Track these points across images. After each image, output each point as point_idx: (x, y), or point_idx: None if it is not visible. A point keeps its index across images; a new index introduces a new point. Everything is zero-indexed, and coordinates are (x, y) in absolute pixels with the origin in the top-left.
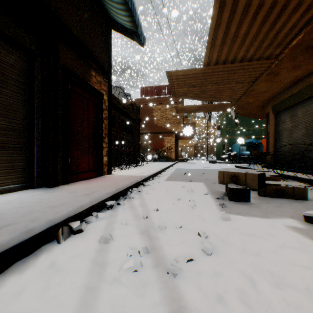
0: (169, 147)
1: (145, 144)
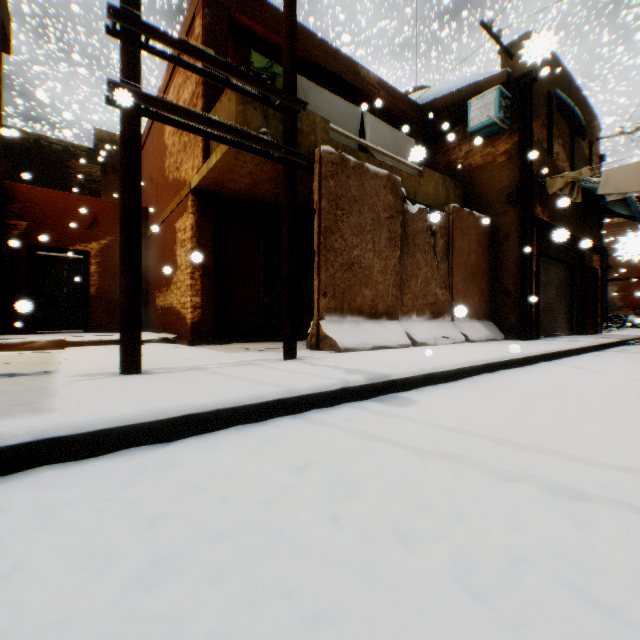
0: None
1: (607, 299)
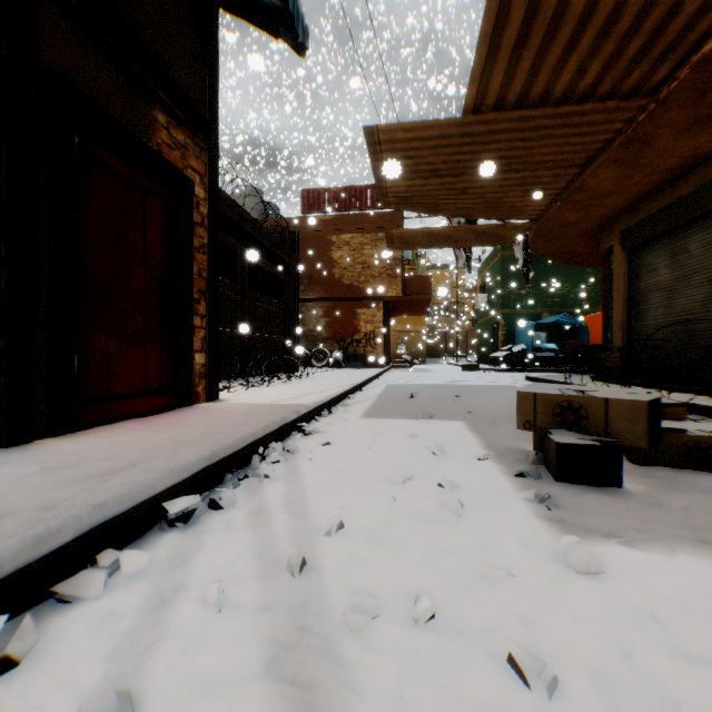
0: (370, 333)
1: (314, 326)
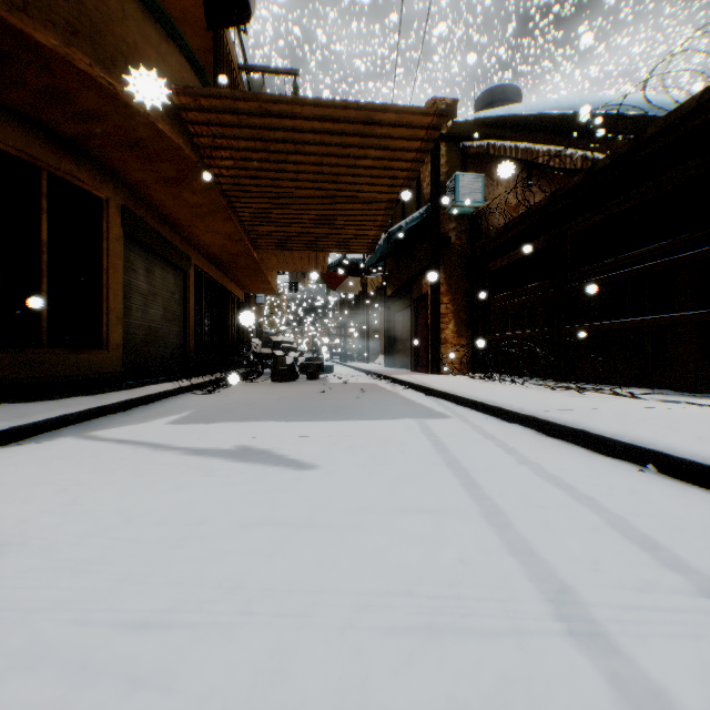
0: None
1: None
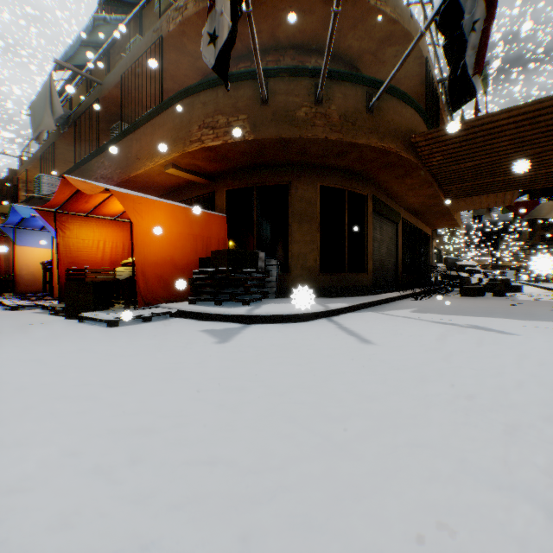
0: None
1: None
